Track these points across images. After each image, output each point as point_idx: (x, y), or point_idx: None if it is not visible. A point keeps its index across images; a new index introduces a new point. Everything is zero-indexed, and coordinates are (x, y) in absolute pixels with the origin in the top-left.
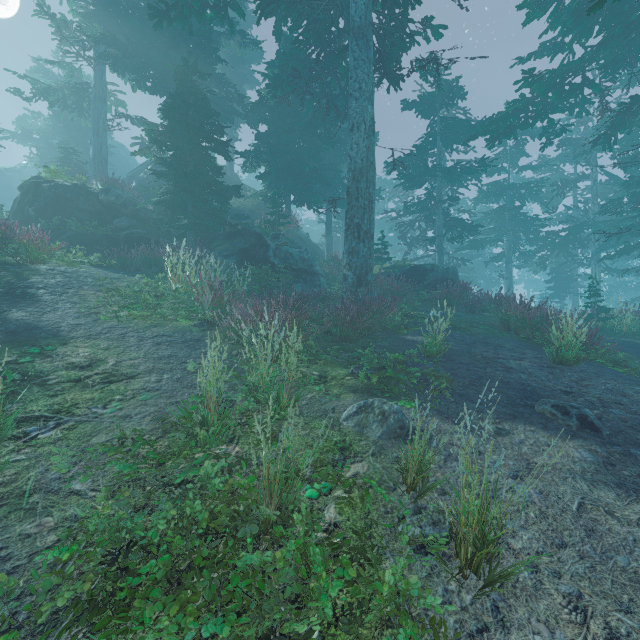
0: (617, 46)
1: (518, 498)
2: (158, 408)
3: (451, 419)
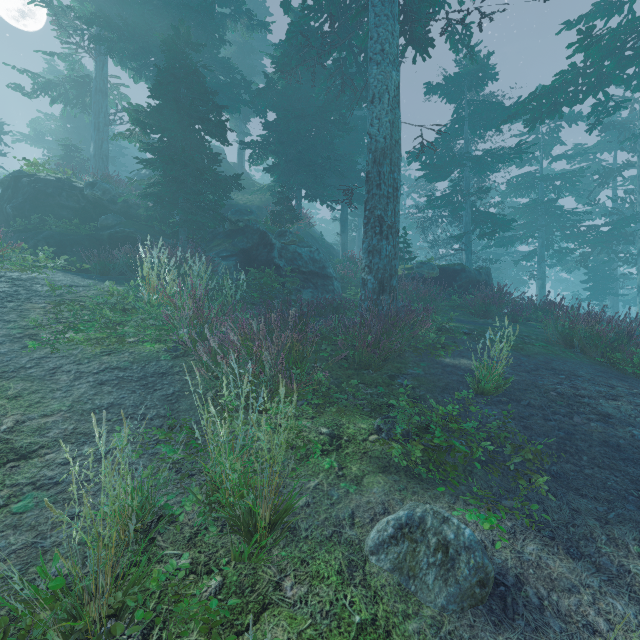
0: None
1: None
2: (33, 536)
3: (560, 543)
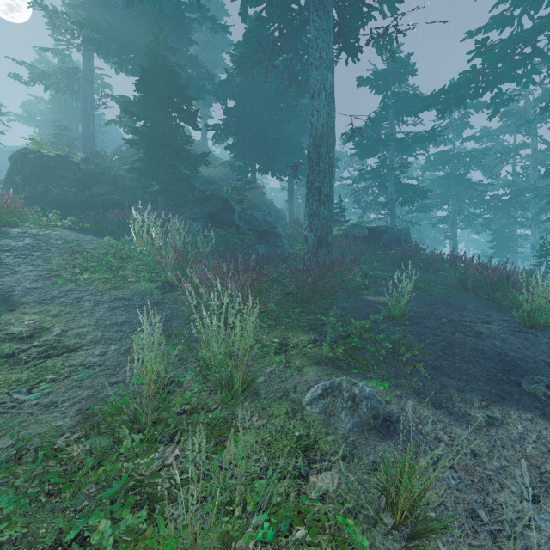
0: None
1: (547, 541)
2: (92, 391)
3: (430, 401)
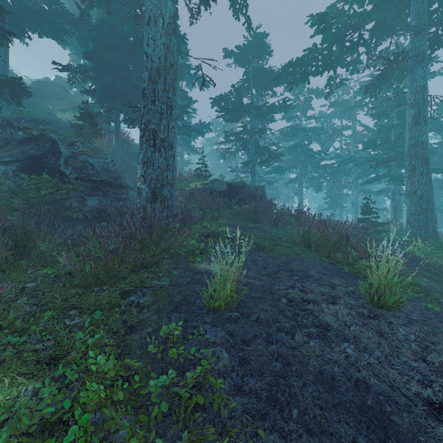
0: (385, 10)
1: None
2: None
3: None
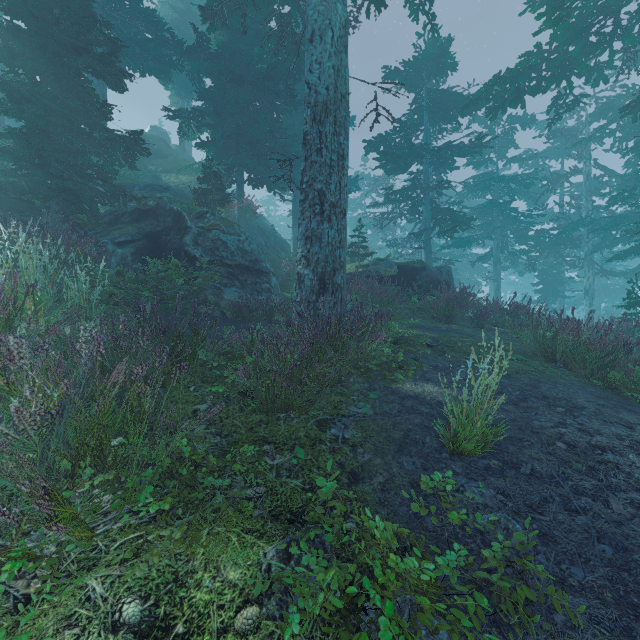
0: None
1: None
2: None
3: None
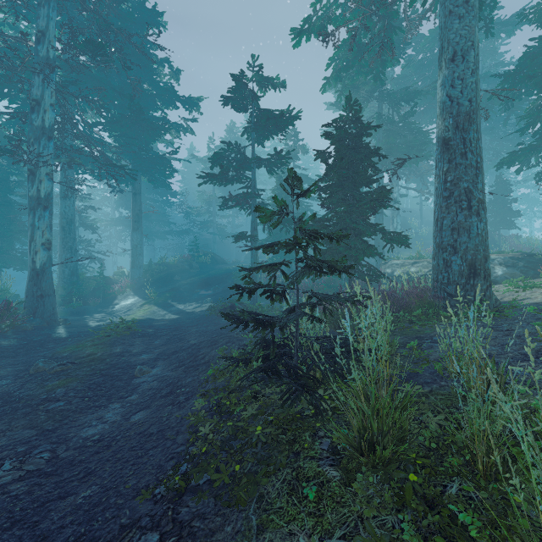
0: None
1: None
2: None
3: None
